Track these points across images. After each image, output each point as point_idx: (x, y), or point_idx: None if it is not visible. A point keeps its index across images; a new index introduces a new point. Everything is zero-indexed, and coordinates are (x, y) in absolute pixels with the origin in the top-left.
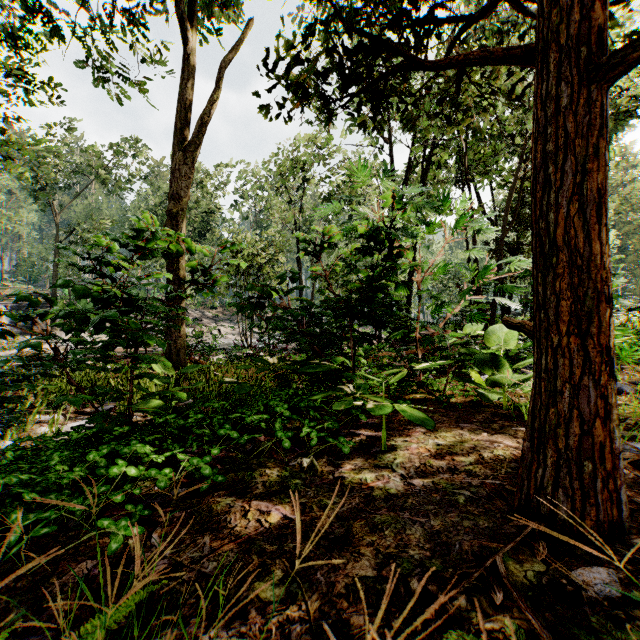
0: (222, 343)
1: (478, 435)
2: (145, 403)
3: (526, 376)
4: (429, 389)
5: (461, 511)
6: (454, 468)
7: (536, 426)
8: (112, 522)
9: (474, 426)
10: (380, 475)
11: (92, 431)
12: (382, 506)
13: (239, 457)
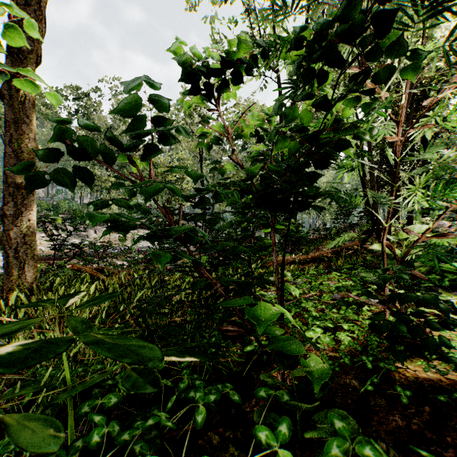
0: (142, 246)
1: None
2: None
3: None
4: None
5: None
6: None
7: None
8: None
9: None
10: None
11: None
12: None
13: None
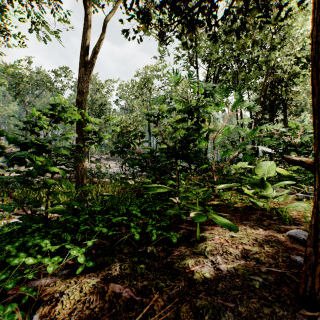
0: (110, 171)
1: (256, 230)
2: (54, 208)
3: (283, 193)
4: (221, 199)
5: (259, 297)
6: (246, 256)
7: (318, 237)
8: (2, 307)
9: (252, 223)
10: (197, 261)
11: (18, 227)
12: (201, 289)
13: (107, 244)
